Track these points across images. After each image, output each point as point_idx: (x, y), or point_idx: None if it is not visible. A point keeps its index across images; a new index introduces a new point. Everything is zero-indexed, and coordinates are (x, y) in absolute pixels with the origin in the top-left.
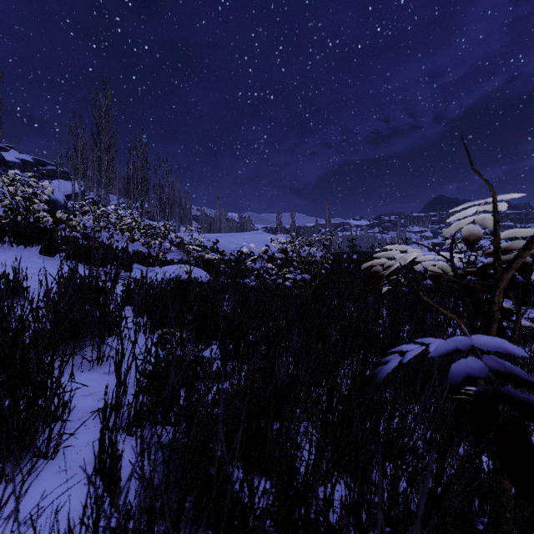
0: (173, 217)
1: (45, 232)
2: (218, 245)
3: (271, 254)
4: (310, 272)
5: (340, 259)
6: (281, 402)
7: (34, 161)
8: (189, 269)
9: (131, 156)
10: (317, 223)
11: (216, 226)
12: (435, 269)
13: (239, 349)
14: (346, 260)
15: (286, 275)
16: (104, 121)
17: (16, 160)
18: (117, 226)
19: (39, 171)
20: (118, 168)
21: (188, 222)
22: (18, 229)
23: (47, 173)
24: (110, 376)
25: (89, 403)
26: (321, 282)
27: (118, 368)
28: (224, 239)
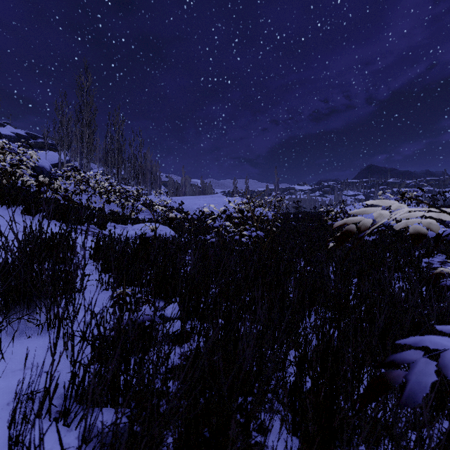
0: (145, 182)
1: (29, 194)
2: (183, 206)
3: (229, 213)
4: (263, 229)
5: (288, 218)
6: (247, 392)
7: (27, 135)
8: (155, 226)
9: (109, 130)
10: (267, 187)
11: (182, 190)
12: (419, 227)
13: (198, 308)
14: (293, 219)
15: (242, 232)
16: (86, 100)
17: (11, 134)
18: (96, 190)
19: (31, 143)
20: (98, 141)
21: (158, 187)
22: (2, 191)
23: (38, 145)
24: (60, 342)
25: (27, 379)
26: (273, 238)
27: (55, 343)
28: (189, 201)
